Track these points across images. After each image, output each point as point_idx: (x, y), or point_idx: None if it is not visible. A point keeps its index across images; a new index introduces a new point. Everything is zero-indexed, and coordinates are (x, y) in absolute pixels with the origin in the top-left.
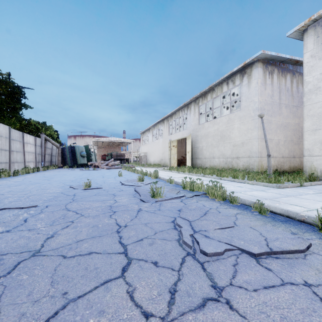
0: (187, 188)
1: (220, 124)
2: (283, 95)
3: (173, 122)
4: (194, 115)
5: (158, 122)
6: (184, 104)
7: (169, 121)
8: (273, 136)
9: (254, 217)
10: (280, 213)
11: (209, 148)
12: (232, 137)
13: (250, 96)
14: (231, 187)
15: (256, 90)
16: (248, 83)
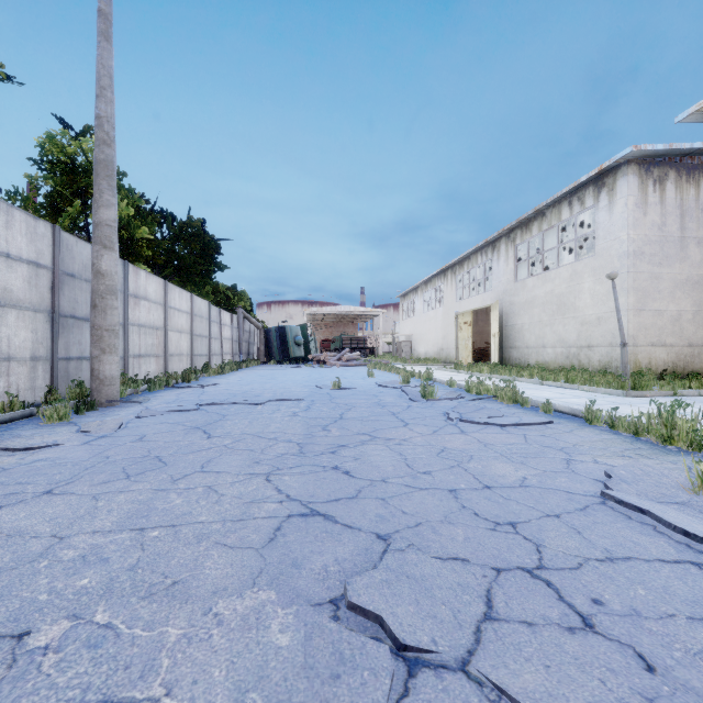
0: (473, 392)
1: (555, 281)
2: (691, 220)
3: (465, 274)
4: (506, 263)
5: (434, 275)
6: (486, 242)
7: (457, 274)
8: (666, 304)
9: (534, 414)
10: (568, 413)
11: (534, 328)
12: (579, 306)
13: (612, 230)
14: (545, 393)
15: (623, 218)
16: (609, 204)
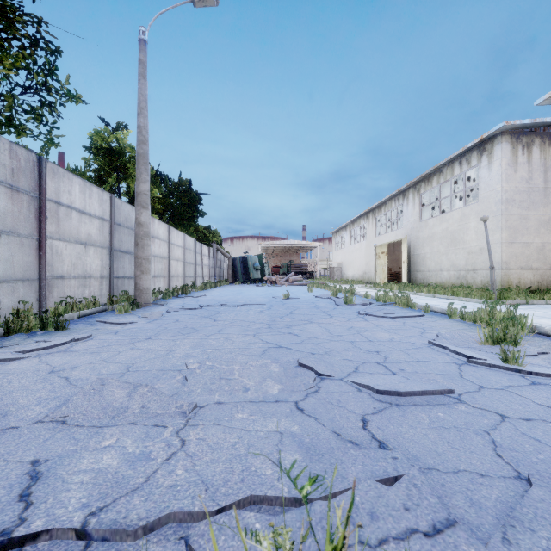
0: (381, 301)
1: (449, 221)
2: None
3: (383, 216)
4: (413, 207)
5: (359, 216)
6: (398, 191)
7: (376, 215)
8: (532, 238)
9: (417, 313)
10: (440, 312)
11: (434, 256)
12: (467, 240)
13: (491, 183)
14: (433, 302)
15: (499, 175)
16: (489, 164)
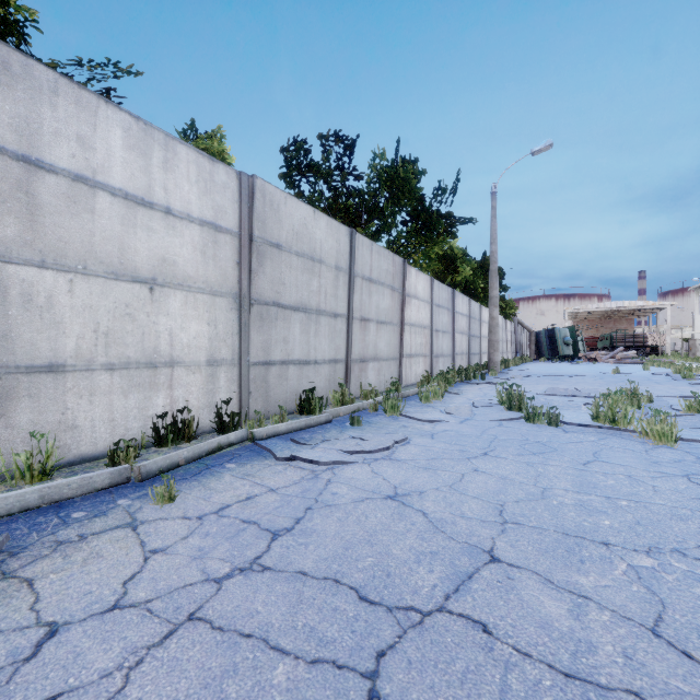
0: None
1: None
2: None
3: None
4: None
5: None
6: None
7: None
8: None
9: None
10: None
11: None
12: None
13: None
14: None
15: None
16: None
